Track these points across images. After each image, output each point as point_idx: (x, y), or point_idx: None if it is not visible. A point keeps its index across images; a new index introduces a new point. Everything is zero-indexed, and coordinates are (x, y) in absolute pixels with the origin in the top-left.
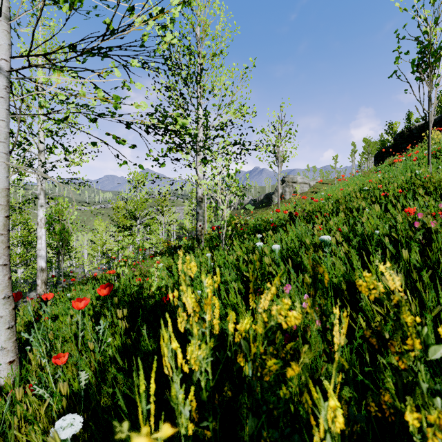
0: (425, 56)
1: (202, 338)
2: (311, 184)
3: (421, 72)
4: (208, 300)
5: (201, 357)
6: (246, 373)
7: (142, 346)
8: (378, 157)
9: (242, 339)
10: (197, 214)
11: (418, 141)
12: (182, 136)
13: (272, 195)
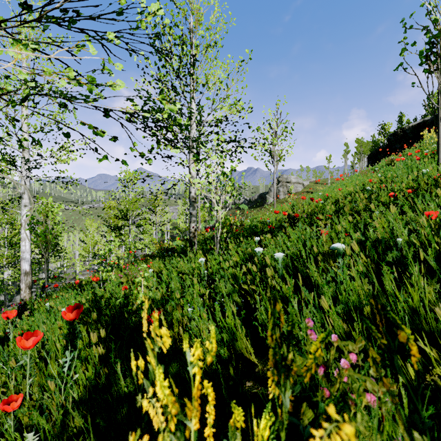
0: (434, 47)
1: None
2: (305, 184)
3: (431, 64)
4: (194, 391)
5: None
6: None
7: (116, 387)
8: (371, 157)
9: None
10: (190, 215)
11: (411, 141)
12: (171, 127)
13: (266, 195)
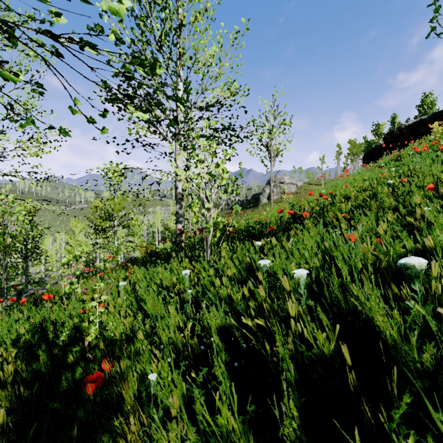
0: None
1: None
2: (298, 185)
3: None
4: None
5: None
6: None
7: None
8: (367, 157)
9: None
10: (177, 214)
11: (408, 140)
12: (128, 67)
13: (260, 196)
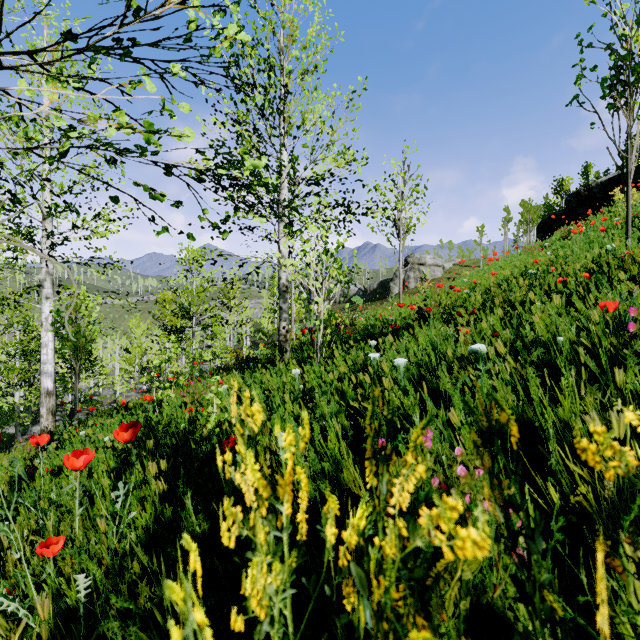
0: (622, 73)
1: (274, 547)
2: (446, 267)
3: (616, 97)
4: (286, 474)
5: (272, 589)
6: (361, 623)
7: (185, 526)
8: (542, 228)
9: (354, 563)
10: (280, 310)
11: (600, 204)
12: (254, 188)
13: (390, 283)
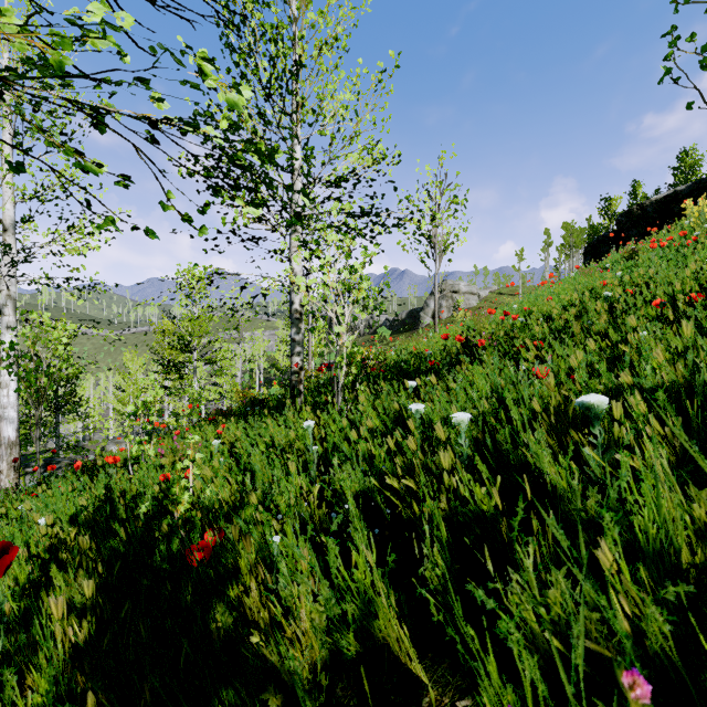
0: None
1: None
2: (482, 295)
3: None
4: None
5: None
6: None
7: None
8: (590, 251)
9: None
10: (292, 342)
11: (655, 225)
12: (239, 155)
13: (420, 313)
